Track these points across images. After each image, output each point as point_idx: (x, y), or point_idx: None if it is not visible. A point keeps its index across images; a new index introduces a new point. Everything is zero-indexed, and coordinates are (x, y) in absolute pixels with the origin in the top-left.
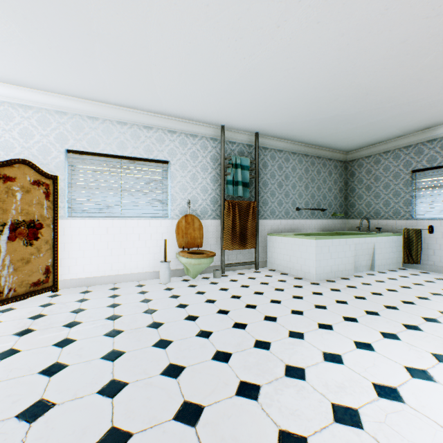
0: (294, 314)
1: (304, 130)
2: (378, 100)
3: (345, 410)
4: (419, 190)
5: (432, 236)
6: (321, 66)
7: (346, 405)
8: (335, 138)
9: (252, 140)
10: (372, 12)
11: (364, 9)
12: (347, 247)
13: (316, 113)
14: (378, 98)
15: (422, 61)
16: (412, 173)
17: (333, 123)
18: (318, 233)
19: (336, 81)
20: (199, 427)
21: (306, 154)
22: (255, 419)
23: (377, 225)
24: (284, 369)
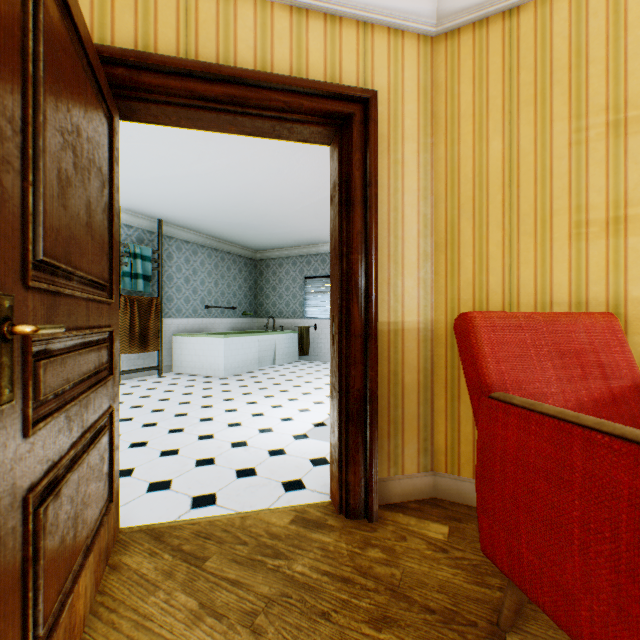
0: (205, 398)
1: (215, 227)
2: (275, 220)
3: (235, 423)
4: (309, 294)
5: (317, 332)
6: (228, 192)
7: (236, 422)
8: (244, 238)
9: (156, 226)
10: (259, 178)
11: (254, 176)
12: (254, 344)
13: (226, 218)
14: (274, 220)
15: (296, 208)
16: (305, 279)
17: (241, 227)
18: (228, 333)
19: (240, 203)
20: (150, 445)
21: (216, 248)
22: (184, 436)
23: (281, 324)
24: (200, 420)
